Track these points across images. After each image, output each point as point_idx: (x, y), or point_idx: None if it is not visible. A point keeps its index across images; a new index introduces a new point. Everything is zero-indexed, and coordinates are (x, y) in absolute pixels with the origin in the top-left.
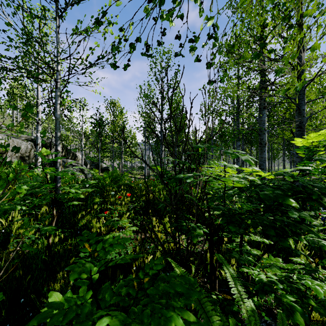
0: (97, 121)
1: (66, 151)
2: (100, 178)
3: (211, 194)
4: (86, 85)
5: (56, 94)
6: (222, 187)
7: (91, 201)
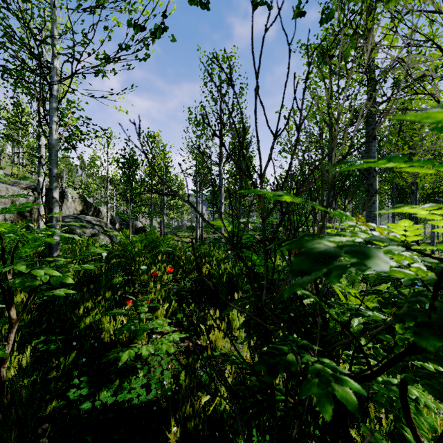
0: (126, 159)
1: (86, 204)
2: (127, 242)
3: (403, 300)
4: (104, 97)
5: (51, 107)
6: (419, 274)
7: (108, 281)
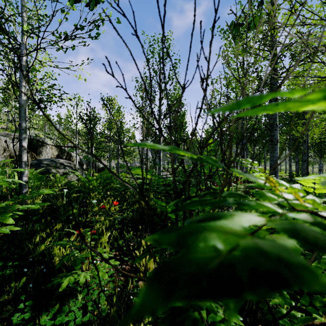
0: (88, 117)
1: (61, 150)
2: (85, 180)
3: None
4: (66, 68)
5: (21, 74)
6: None
7: (65, 212)
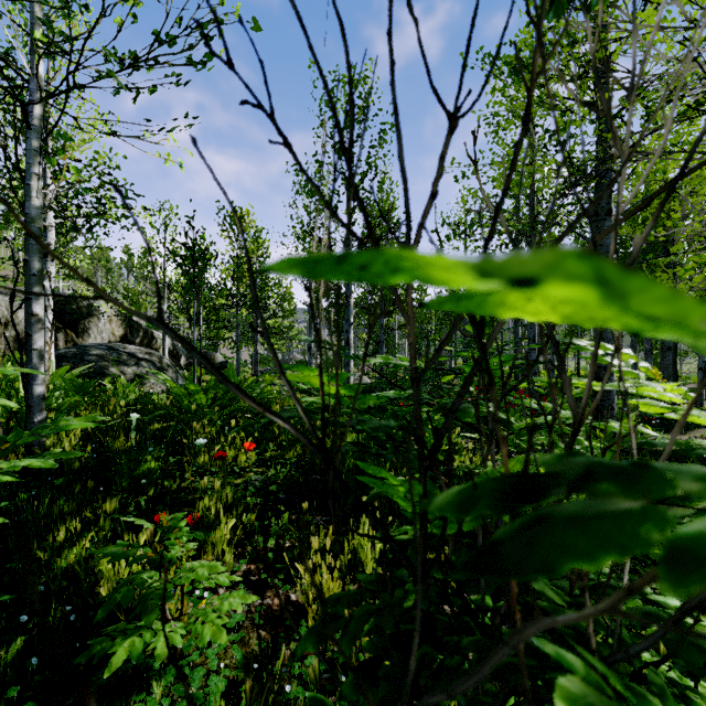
0: (188, 250)
1: (130, 326)
2: (181, 393)
3: None
4: (137, 137)
5: (29, 147)
6: None
7: (133, 469)
